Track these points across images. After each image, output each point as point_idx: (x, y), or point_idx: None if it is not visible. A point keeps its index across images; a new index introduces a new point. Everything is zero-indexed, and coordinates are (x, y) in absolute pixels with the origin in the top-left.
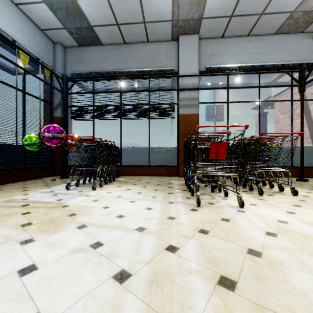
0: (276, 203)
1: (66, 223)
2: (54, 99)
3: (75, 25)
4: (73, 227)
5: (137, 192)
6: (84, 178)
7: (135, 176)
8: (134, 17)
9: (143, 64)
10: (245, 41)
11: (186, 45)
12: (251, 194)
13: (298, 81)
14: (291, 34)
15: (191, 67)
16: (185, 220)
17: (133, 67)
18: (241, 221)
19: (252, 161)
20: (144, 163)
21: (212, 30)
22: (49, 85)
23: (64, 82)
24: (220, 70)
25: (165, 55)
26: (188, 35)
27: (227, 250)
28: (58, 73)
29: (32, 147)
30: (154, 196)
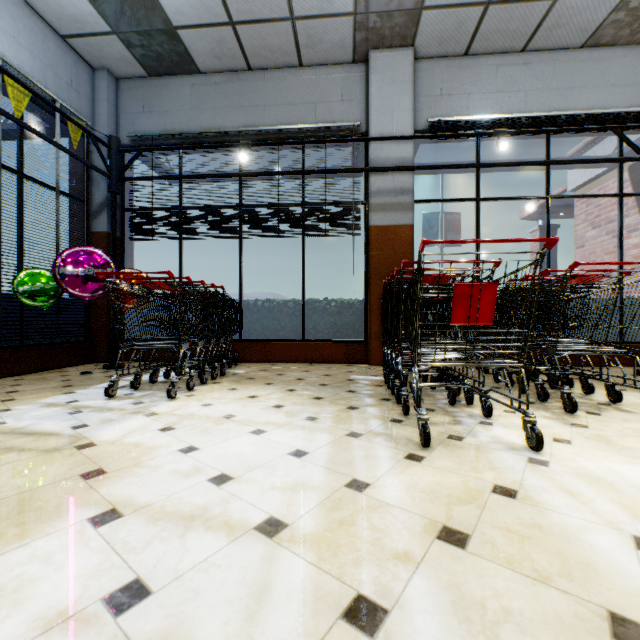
0: (617, 437)
1: (66, 503)
2: (92, 193)
3: (136, 24)
4: (81, 520)
5: (273, 406)
6: (153, 369)
7: (271, 364)
8: (268, 5)
9: (290, 115)
10: (516, 64)
11: (385, 71)
12: (545, 410)
13: (639, 149)
14: (620, 48)
15: (397, 121)
16: (394, 492)
17: (268, 122)
18: (551, 498)
19: (547, 331)
20: (292, 334)
21: (444, 38)
22: (76, 158)
23: (112, 154)
24: (460, 128)
25: (339, 94)
26: (389, 50)
27: (544, 622)
28: (103, 134)
29: (36, 298)
30: (312, 417)
